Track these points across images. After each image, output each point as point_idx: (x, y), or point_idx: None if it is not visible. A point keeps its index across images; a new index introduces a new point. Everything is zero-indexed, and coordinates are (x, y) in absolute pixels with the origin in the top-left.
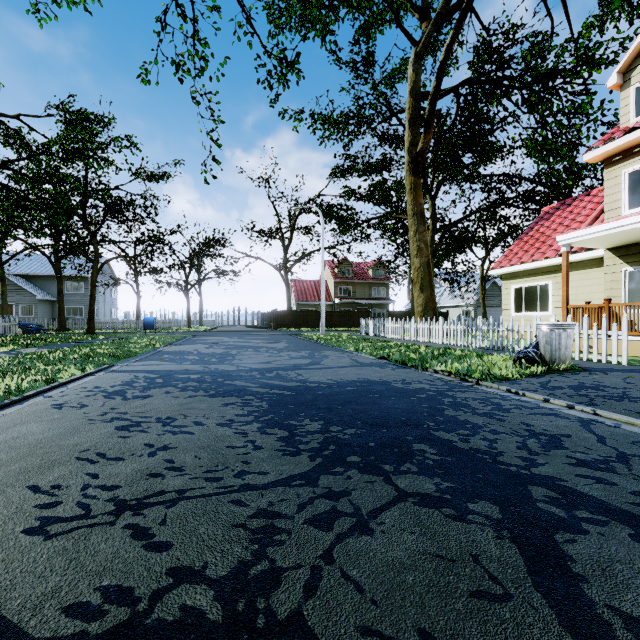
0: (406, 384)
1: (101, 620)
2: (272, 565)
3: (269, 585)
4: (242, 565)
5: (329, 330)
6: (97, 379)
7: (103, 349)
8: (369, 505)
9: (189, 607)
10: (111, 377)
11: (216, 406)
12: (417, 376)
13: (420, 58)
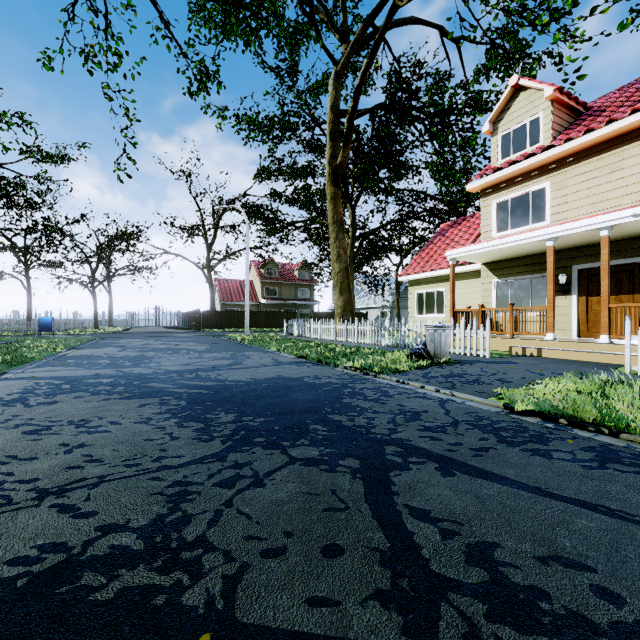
0: (317, 379)
1: (41, 563)
2: (184, 514)
3: (181, 525)
4: (160, 517)
5: (255, 331)
6: None
7: None
8: (266, 469)
9: (117, 545)
10: (5, 385)
11: (133, 407)
12: (328, 372)
13: (340, 77)
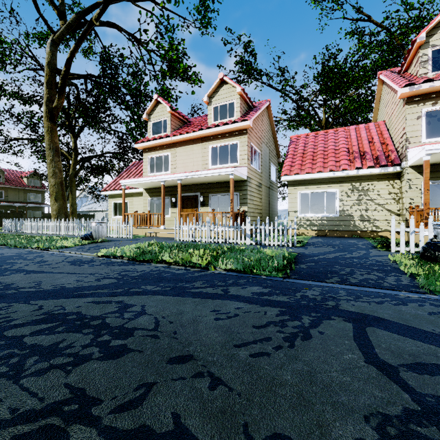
0: (0, 255)
1: None
2: None
3: None
4: None
5: None
6: None
7: None
8: None
9: None
10: None
11: None
12: (15, 251)
13: (56, 44)
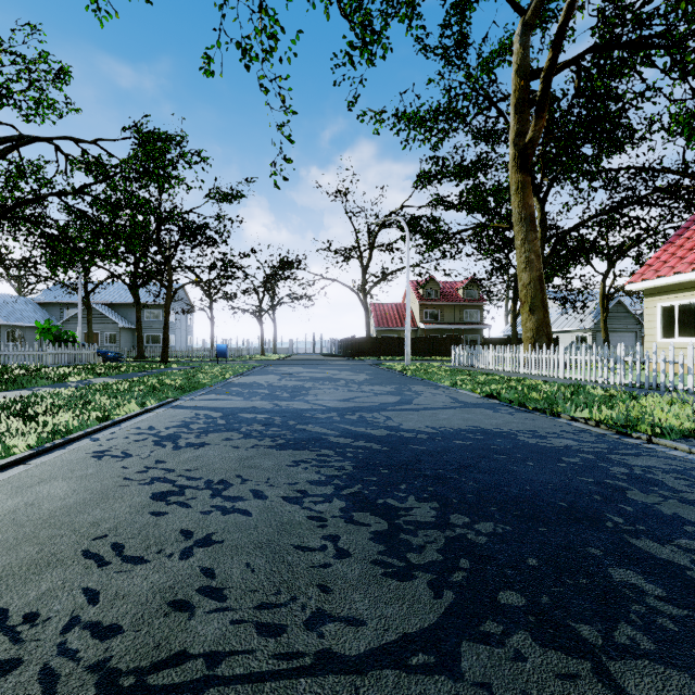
0: (540, 438)
1: None
2: None
3: None
4: None
5: (413, 359)
6: (155, 417)
7: (171, 380)
8: None
9: None
10: (170, 415)
11: (284, 465)
12: (550, 425)
13: (529, 28)
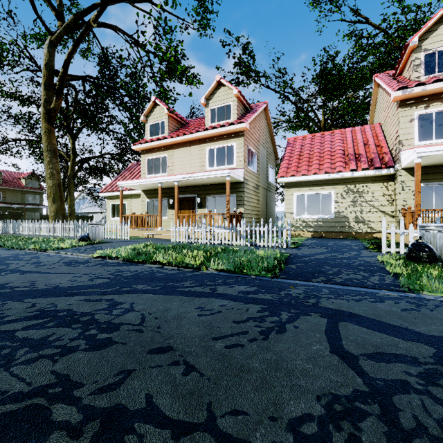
0: None
1: None
2: None
3: None
4: None
5: None
6: None
7: None
8: None
9: None
10: None
11: None
12: (12, 252)
13: (54, 46)
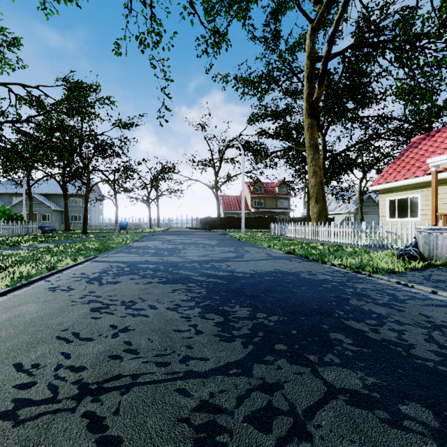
0: (312, 275)
1: None
2: None
3: None
4: None
5: (247, 231)
6: (84, 267)
7: (91, 244)
8: (302, 402)
9: None
10: (94, 266)
11: (166, 292)
12: (319, 268)
13: (315, 31)
